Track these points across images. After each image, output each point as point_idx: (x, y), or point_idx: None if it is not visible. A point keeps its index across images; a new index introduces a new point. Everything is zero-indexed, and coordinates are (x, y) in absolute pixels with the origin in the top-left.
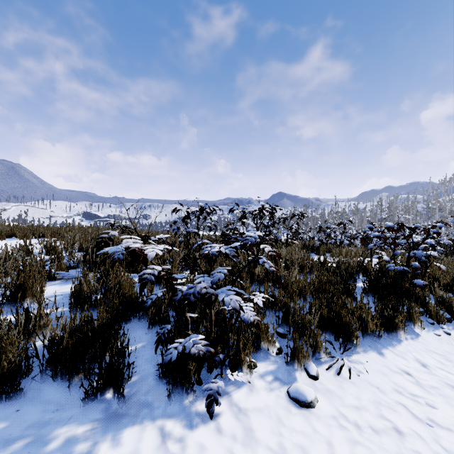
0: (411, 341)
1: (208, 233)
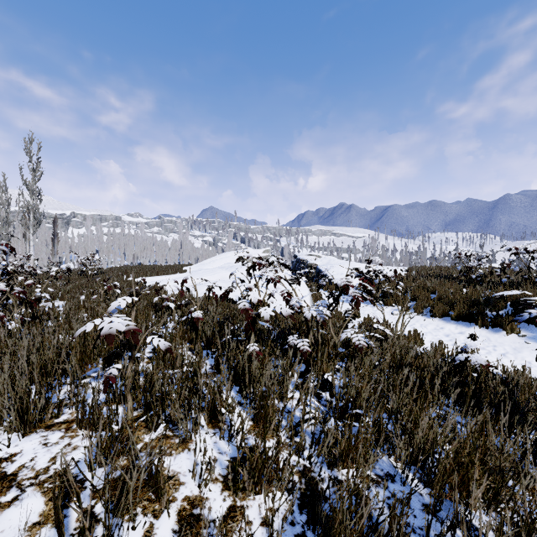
0: (484, 332)
1: None
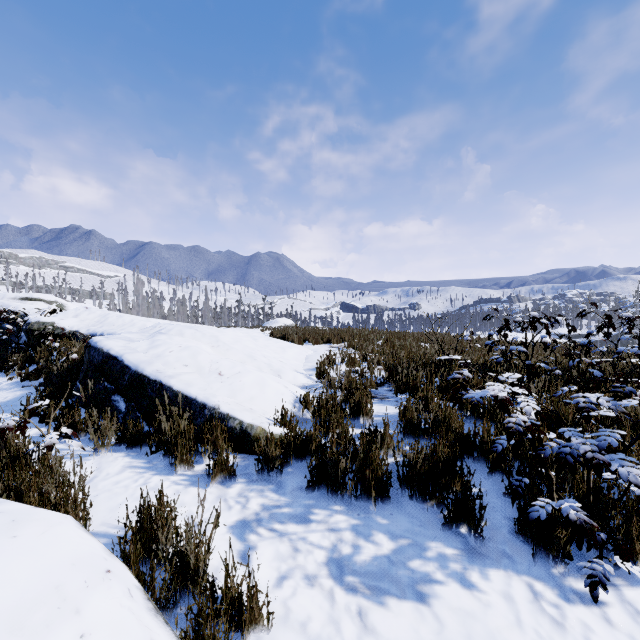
0: None
1: (518, 334)
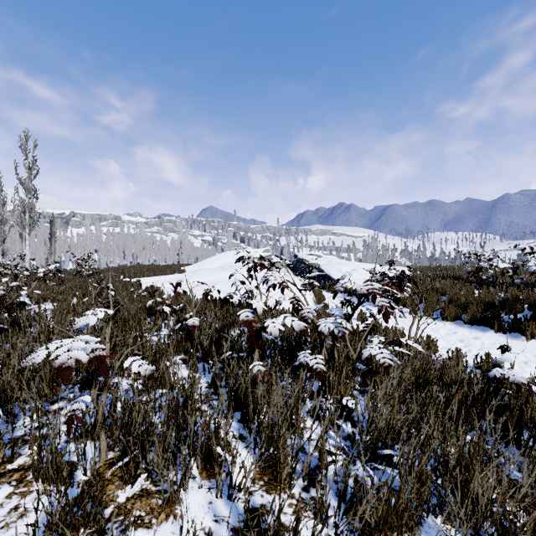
0: (501, 337)
1: None
